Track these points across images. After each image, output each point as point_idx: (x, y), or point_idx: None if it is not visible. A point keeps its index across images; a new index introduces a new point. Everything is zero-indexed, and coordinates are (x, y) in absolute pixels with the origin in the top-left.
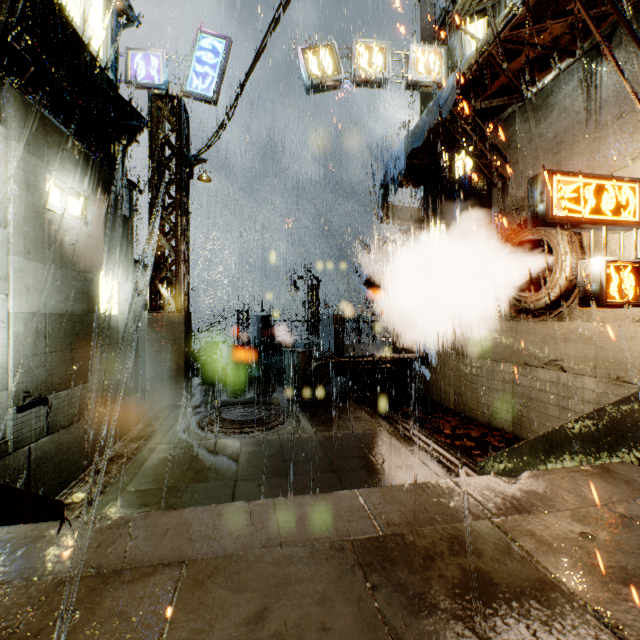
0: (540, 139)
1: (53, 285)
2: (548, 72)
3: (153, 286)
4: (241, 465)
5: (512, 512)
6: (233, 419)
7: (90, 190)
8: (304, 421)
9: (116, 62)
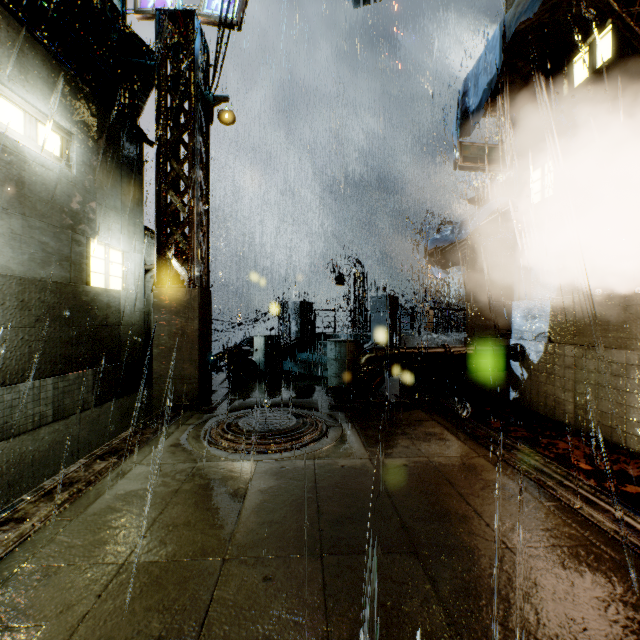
0: None
1: (6, 236)
2: None
3: (161, 254)
4: (243, 519)
5: None
6: (250, 429)
7: (73, 123)
8: (352, 436)
9: None
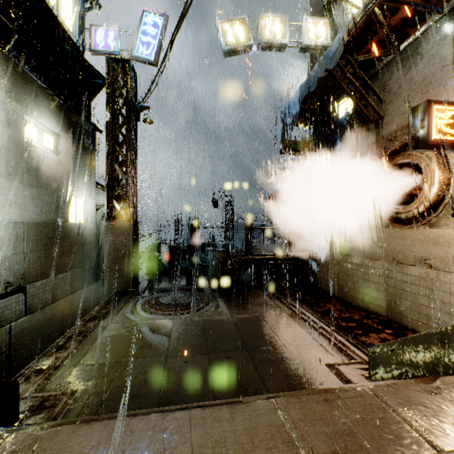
0: (411, 82)
1: (30, 200)
2: (418, 28)
3: (109, 202)
4: (172, 343)
5: (448, 438)
6: (168, 303)
7: (61, 129)
8: (222, 305)
9: (83, 35)
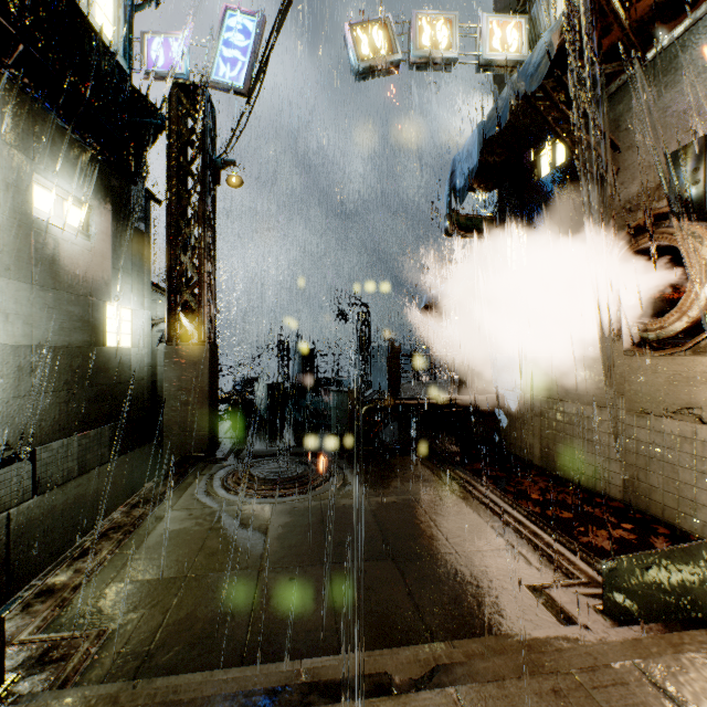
0: (665, 113)
1: (42, 311)
2: (678, 22)
3: (172, 313)
4: (269, 545)
5: None
6: (264, 477)
7: (93, 196)
8: (352, 480)
9: (130, 49)
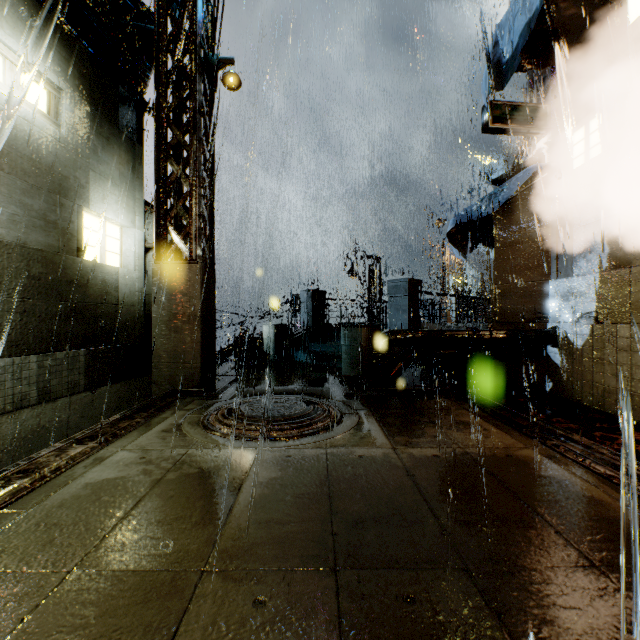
0: None
1: None
2: None
3: (161, 228)
4: (235, 517)
5: None
6: (253, 414)
7: (62, 78)
8: (370, 424)
9: None
